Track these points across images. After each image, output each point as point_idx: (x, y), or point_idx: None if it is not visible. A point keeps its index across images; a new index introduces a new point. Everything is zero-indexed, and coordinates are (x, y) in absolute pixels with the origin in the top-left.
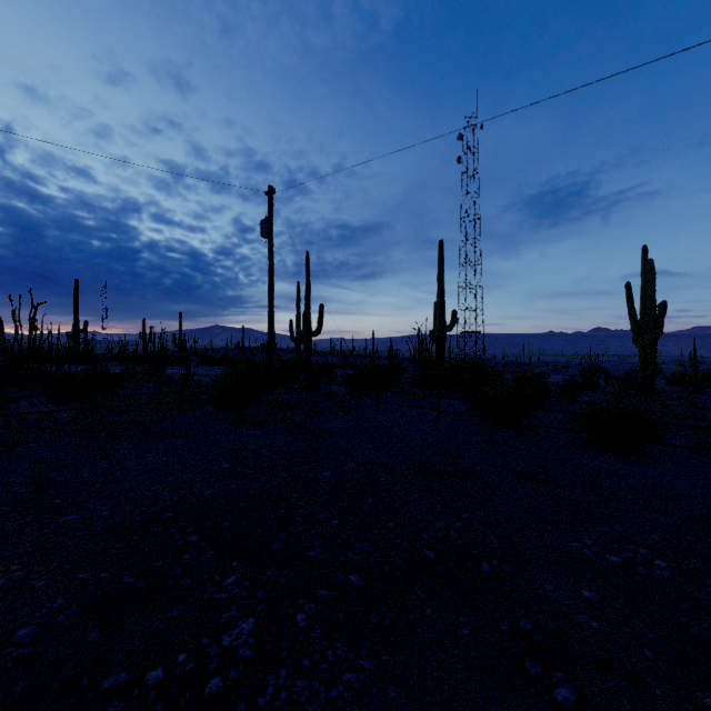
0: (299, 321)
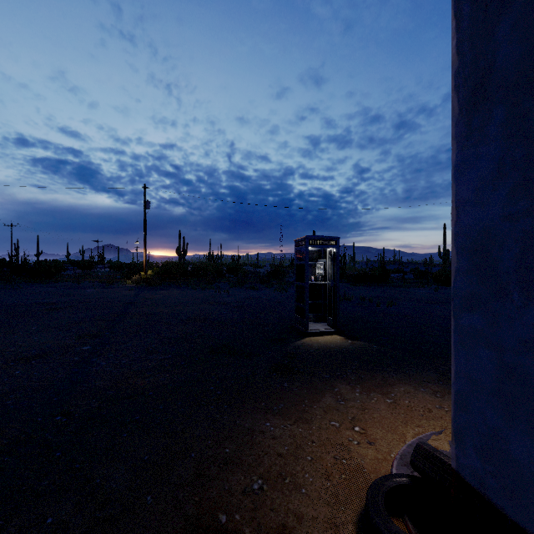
0: (445, 247)
